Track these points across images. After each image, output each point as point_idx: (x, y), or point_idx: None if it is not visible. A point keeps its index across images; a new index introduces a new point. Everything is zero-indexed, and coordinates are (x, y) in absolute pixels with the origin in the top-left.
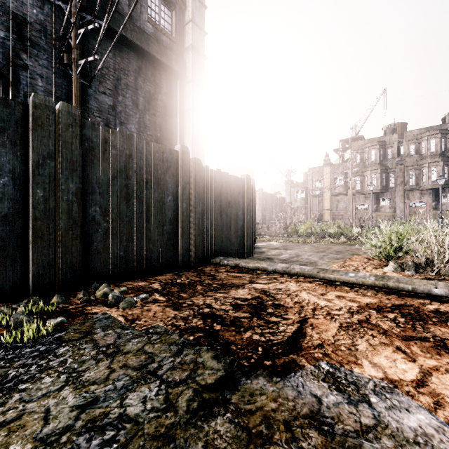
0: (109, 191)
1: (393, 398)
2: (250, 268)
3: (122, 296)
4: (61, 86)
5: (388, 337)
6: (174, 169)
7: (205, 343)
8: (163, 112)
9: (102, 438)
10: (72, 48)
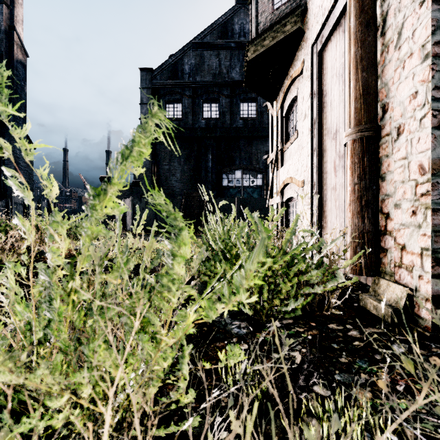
0: None
1: None
2: None
3: None
4: None
5: None
6: None
7: None
8: None
9: None
10: None
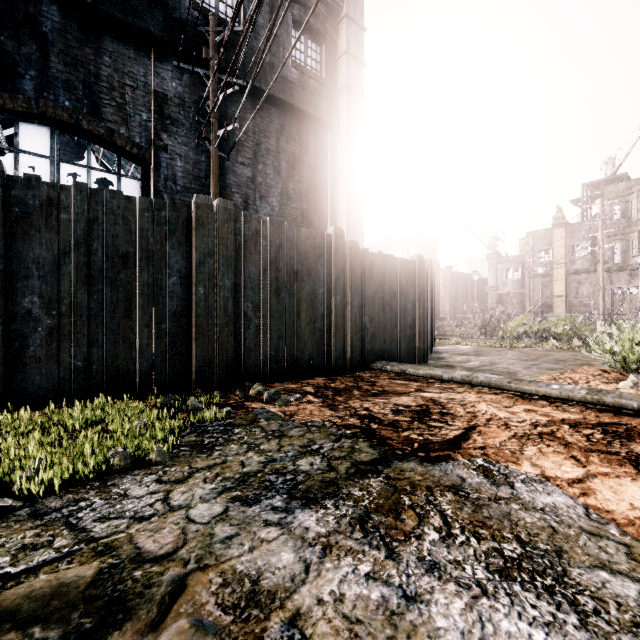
0: (260, 286)
1: (539, 486)
2: (419, 375)
3: (277, 394)
4: (199, 163)
5: (567, 447)
6: (326, 256)
7: (361, 436)
8: (309, 177)
9: (285, 477)
10: (210, 118)
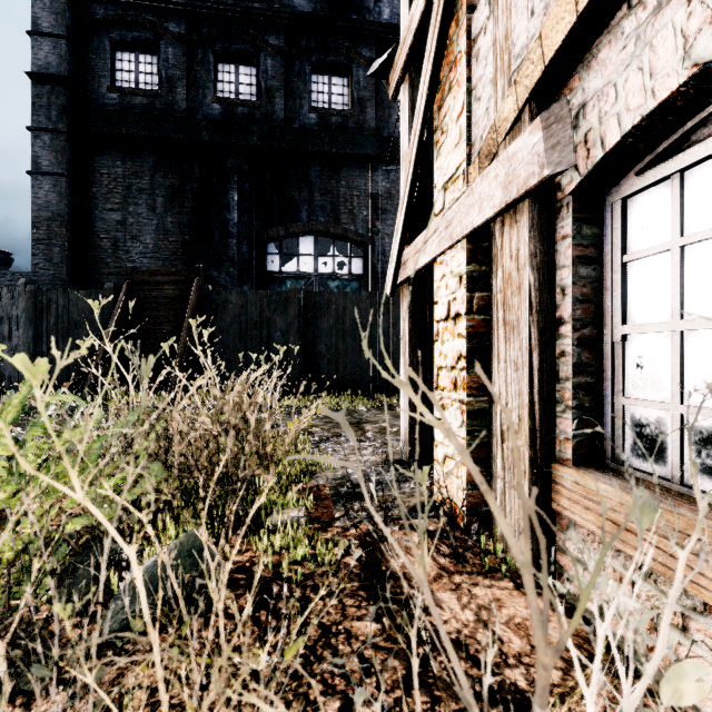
0: None
1: None
2: None
3: None
4: None
5: None
6: None
7: None
8: None
9: None
10: None
